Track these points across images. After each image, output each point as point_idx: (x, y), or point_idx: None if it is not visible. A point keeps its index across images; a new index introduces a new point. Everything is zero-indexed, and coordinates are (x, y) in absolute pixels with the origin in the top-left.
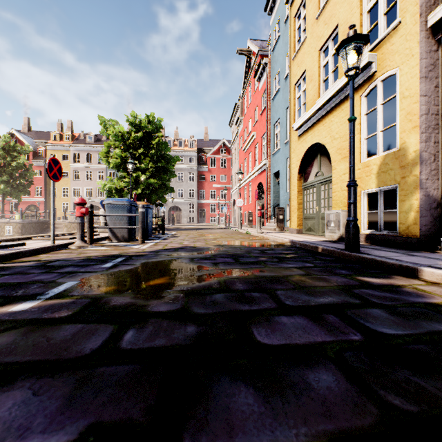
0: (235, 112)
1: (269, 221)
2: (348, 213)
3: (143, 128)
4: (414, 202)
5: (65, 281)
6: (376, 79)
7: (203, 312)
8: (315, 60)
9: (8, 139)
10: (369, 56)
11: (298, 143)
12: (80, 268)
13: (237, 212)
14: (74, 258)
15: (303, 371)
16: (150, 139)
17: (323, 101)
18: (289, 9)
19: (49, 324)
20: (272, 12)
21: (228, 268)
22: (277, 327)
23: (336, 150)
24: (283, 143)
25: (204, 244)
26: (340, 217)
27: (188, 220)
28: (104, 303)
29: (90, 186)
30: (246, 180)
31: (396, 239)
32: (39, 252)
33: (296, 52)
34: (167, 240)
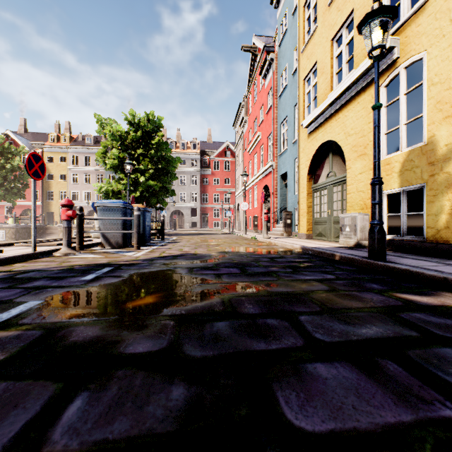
0: (240, 113)
1: (276, 225)
2: (372, 216)
3: (142, 127)
4: (446, 202)
5: (25, 300)
6: (398, 66)
7: (199, 355)
8: (327, 51)
9: (2, 140)
10: (391, 41)
11: (307, 142)
12: (53, 281)
13: (242, 216)
14: (53, 268)
15: None
16: (150, 139)
17: (337, 94)
18: None
19: None
20: (279, 4)
21: (234, 282)
22: (313, 386)
23: (351, 147)
24: (291, 143)
25: (206, 251)
26: (357, 220)
27: (190, 225)
28: (60, 338)
29: (88, 190)
30: (251, 183)
31: (423, 246)
32: (15, 260)
33: (306, 43)
34: (166, 246)
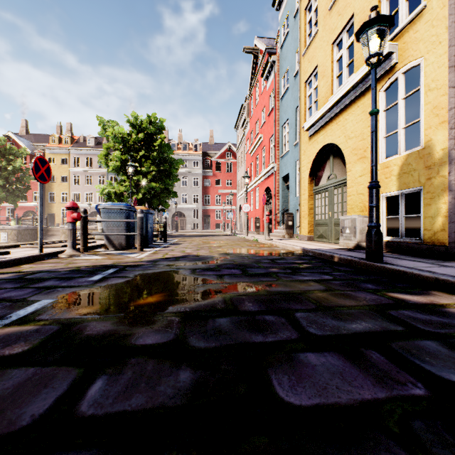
0: (242, 114)
1: (277, 227)
2: (369, 218)
3: (144, 129)
4: (442, 205)
5: (39, 299)
6: (396, 71)
7: (203, 346)
8: (327, 54)
9: (4, 142)
10: (390, 46)
11: (308, 145)
12: (62, 281)
13: (244, 218)
14: (60, 269)
15: None
16: (152, 141)
17: (337, 98)
18: (299, 1)
19: None
20: (280, 7)
21: (235, 282)
22: (304, 371)
23: (351, 150)
24: (292, 145)
25: (208, 253)
26: (357, 222)
27: (192, 227)
28: (76, 332)
29: (90, 191)
30: (252, 185)
31: (420, 248)
32: (23, 262)
33: (307, 47)
34: (168, 248)
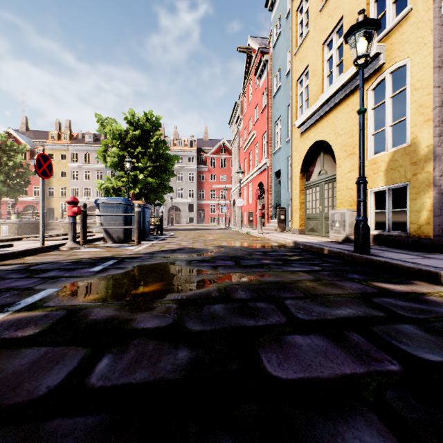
0: (235, 111)
1: (270, 221)
2: (357, 212)
3: (141, 126)
4: (427, 200)
5: (44, 288)
6: (384, 71)
7: (199, 329)
8: (318, 54)
9: (5, 138)
10: (377, 47)
11: (300, 141)
12: (65, 272)
13: (237, 212)
14: (62, 261)
15: (335, 427)
16: (149, 137)
17: (327, 96)
18: (291, 3)
19: (6, 347)
20: (273, 7)
21: (229, 273)
22: (291, 350)
23: (341, 147)
24: (284, 142)
25: (203, 245)
26: (346, 216)
27: (187, 221)
28: (82, 317)
29: (88, 186)
30: (246, 180)
31: (406, 240)
32: (26, 254)
33: (298, 46)
34: (165, 241)
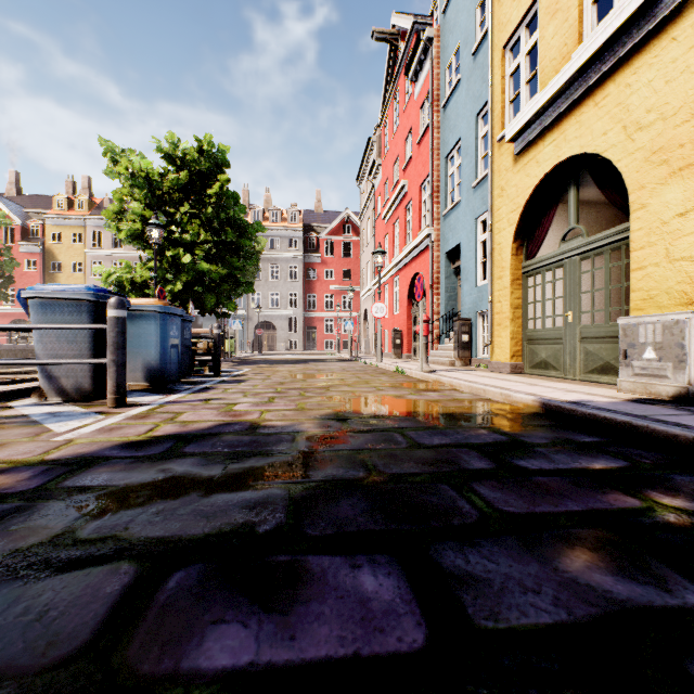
0: (368, 156)
1: (437, 346)
2: None
3: (189, 163)
4: None
5: None
6: None
7: None
8: None
9: None
10: None
11: (513, 173)
12: None
13: (372, 331)
14: None
15: None
16: (206, 187)
17: (606, 34)
18: None
19: None
20: None
21: None
22: None
23: (648, 155)
24: (469, 189)
25: (291, 413)
26: (687, 332)
27: (287, 346)
28: None
29: None
30: (388, 272)
31: None
32: None
33: None
34: (203, 394)
